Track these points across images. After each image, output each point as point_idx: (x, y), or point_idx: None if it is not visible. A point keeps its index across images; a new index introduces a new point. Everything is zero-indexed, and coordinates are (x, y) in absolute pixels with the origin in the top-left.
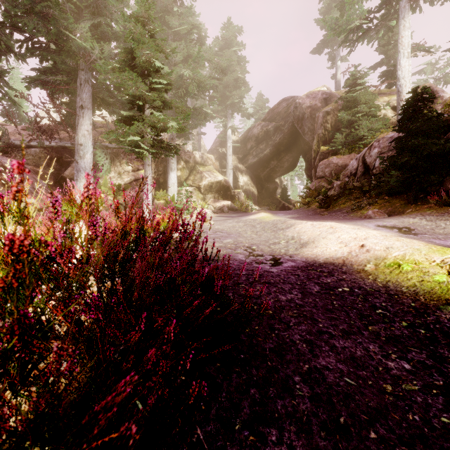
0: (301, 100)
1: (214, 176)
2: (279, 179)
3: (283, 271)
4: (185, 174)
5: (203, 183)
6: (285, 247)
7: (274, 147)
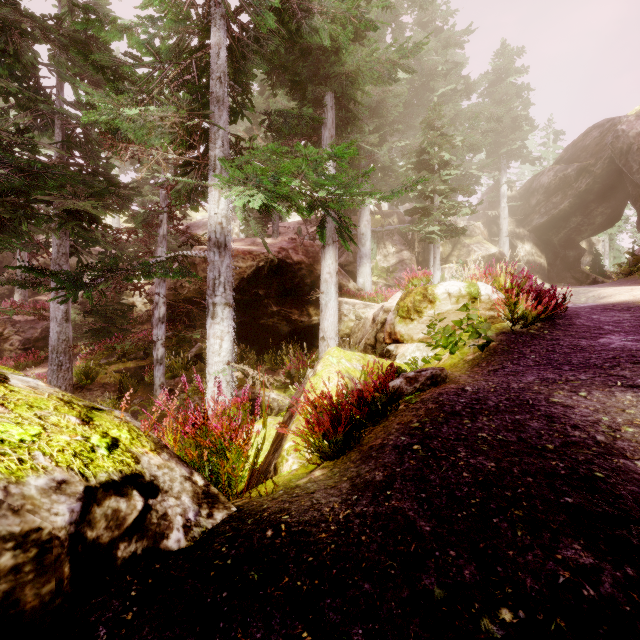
0: (625, 126)
1: (485, 249)
2: (587, 241)
3: (580, 306)
4: (448, 250)
5: (471, 259)
6: (585, 301)
7: (577, 197)
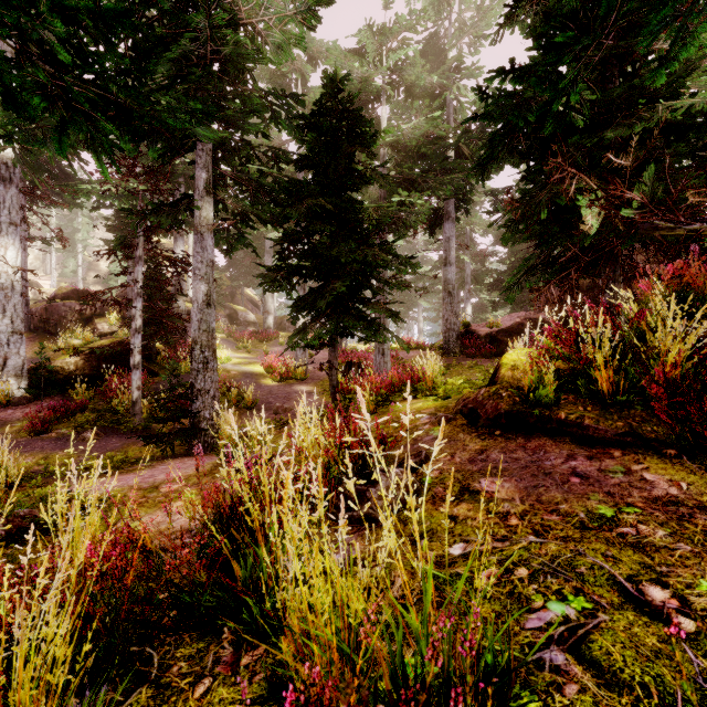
0: None
1: None
2: None
3: None
4: None
5: None
6: None
7: None
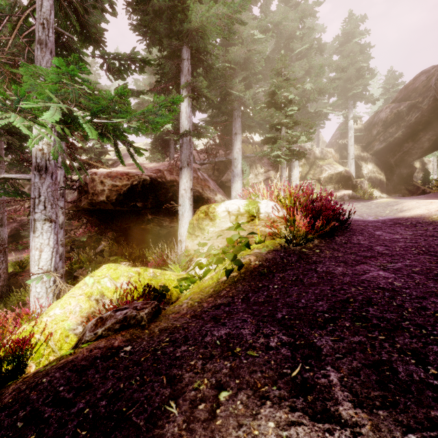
0: None
1: (334, 168)
2: (420, 161)
3: (377, 220)
4: (306, 169)
5: (323, 176)
6: (387, 213)
7: (408, 128)
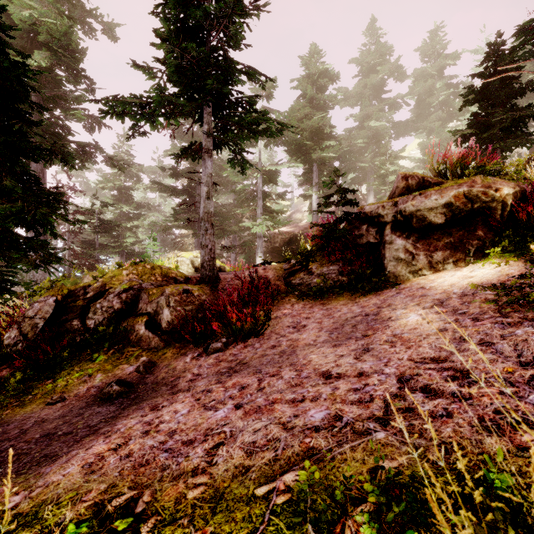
0: None
1: None
2: None
3: None
4: None
5: None
6: None
7: None
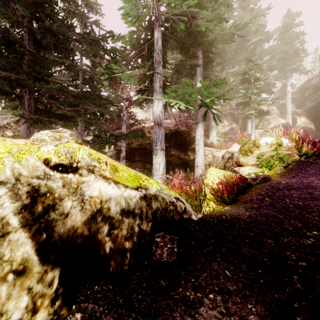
0: None
1: (278, 121)
2: None
3: None
4: (256, 122)
5: (270, 126)
6: None
7: None
